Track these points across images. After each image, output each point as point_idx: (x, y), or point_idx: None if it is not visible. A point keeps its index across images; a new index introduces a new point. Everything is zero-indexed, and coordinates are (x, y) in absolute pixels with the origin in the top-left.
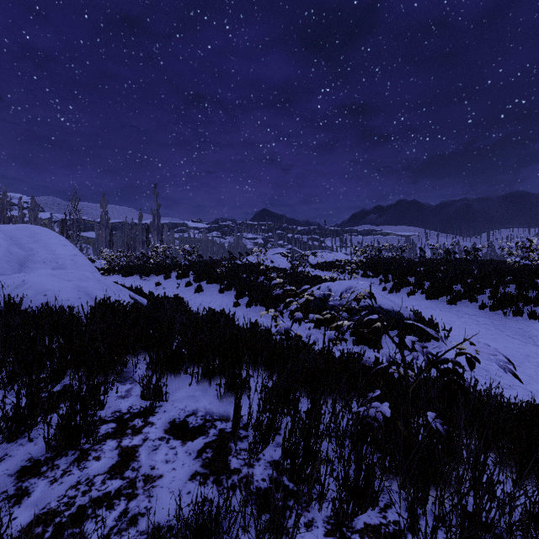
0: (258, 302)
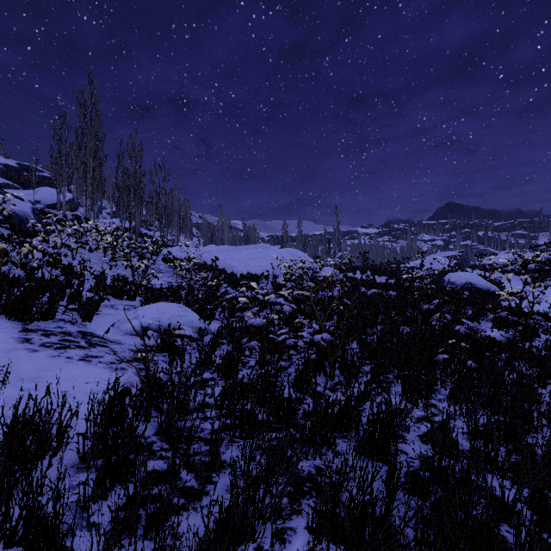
0: None
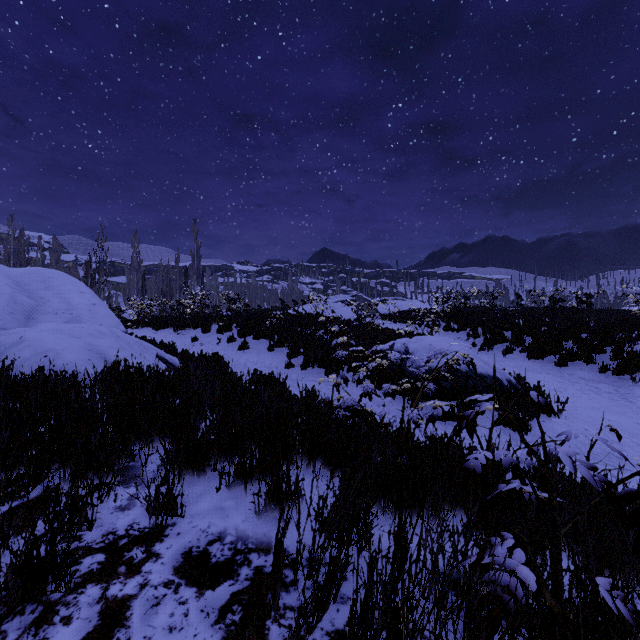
0: (316, 363)
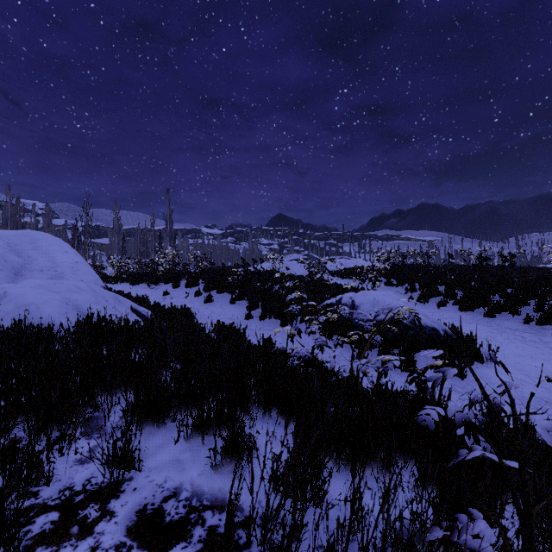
0: (273, 314)
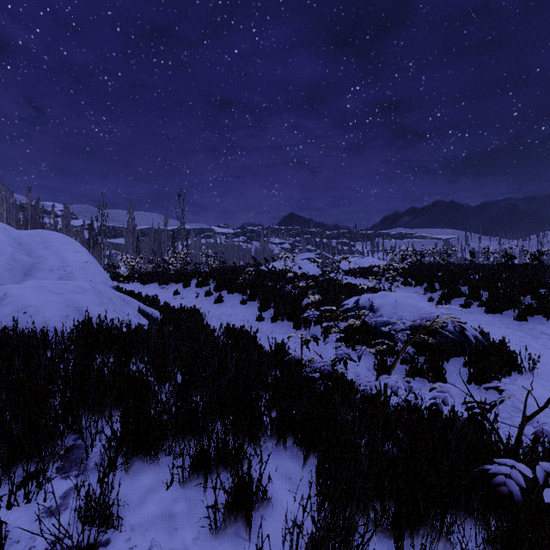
0: (285, 316)
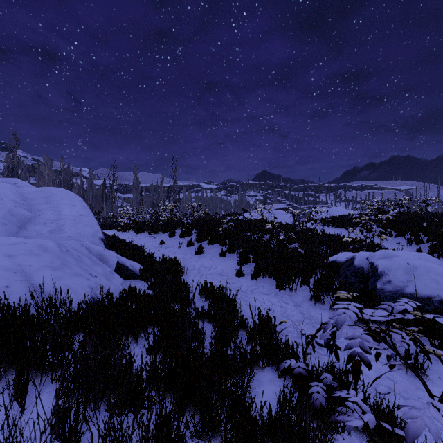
0: (267, 273)
